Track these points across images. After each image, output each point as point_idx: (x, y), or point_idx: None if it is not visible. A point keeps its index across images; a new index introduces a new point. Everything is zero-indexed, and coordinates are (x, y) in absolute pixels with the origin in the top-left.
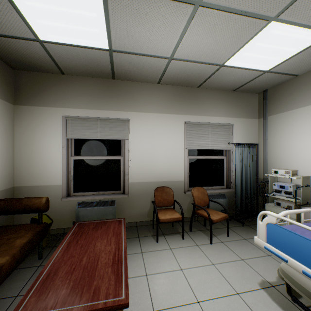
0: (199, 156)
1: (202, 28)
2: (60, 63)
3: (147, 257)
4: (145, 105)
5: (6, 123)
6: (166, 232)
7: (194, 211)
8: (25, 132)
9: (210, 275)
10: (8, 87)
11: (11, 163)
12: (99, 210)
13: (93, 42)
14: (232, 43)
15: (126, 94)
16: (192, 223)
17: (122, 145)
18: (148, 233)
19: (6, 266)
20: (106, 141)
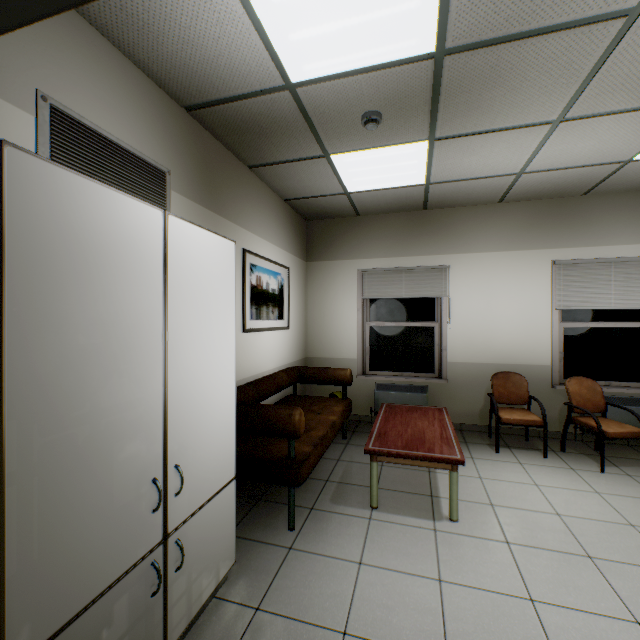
0: (588, 322)
1: (570, 137)
2: (359, 207)
3: (480, 464)
4: (474, 242)
5: (302, 285)
6: (513, 444)
7: (569, 416)
8: (317, 293)
9: (586, 500)
10: (303, 243)
11: (304, 329)
12: (404, 397)
13: (406, 182)
14: (638, 136)
15: (443, 228)
16: (568, 442)
17: (436, 305)
18: (480, 441)
19: (337, 423)
20: (412, 300)
